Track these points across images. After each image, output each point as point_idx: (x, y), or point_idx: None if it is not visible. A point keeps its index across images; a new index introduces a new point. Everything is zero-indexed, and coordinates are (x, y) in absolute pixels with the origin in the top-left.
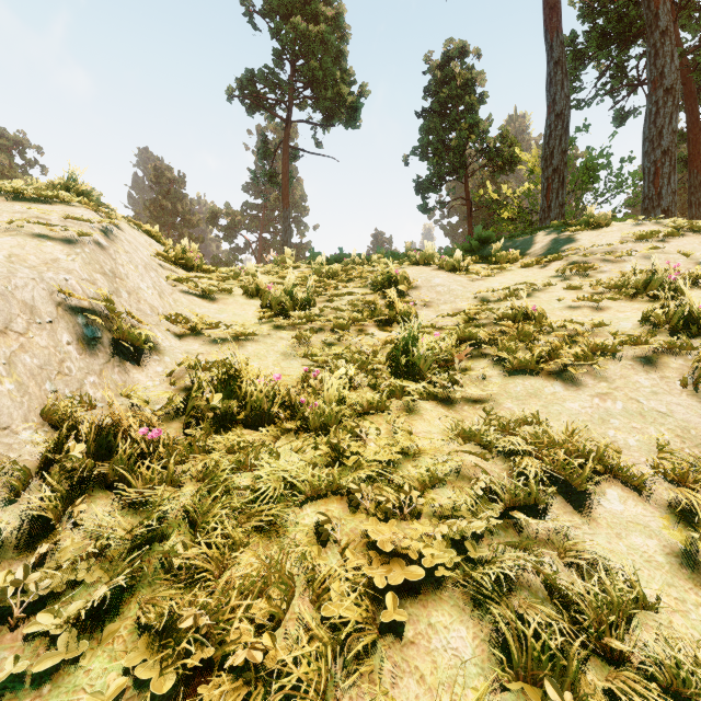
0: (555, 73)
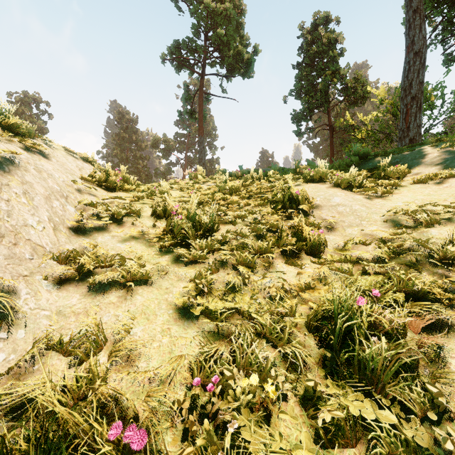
0: (414, 19)
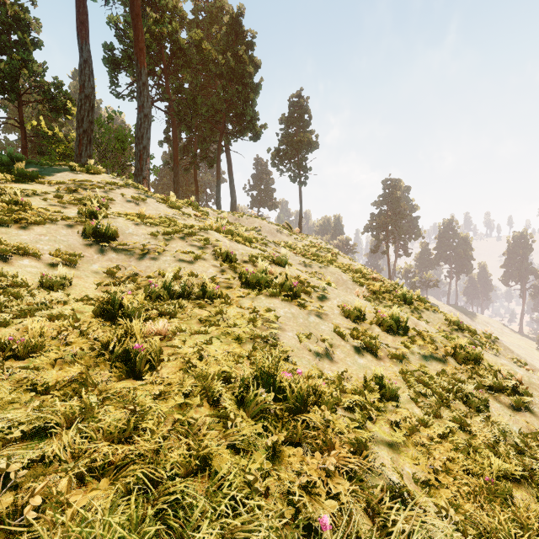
0: (85, 68)
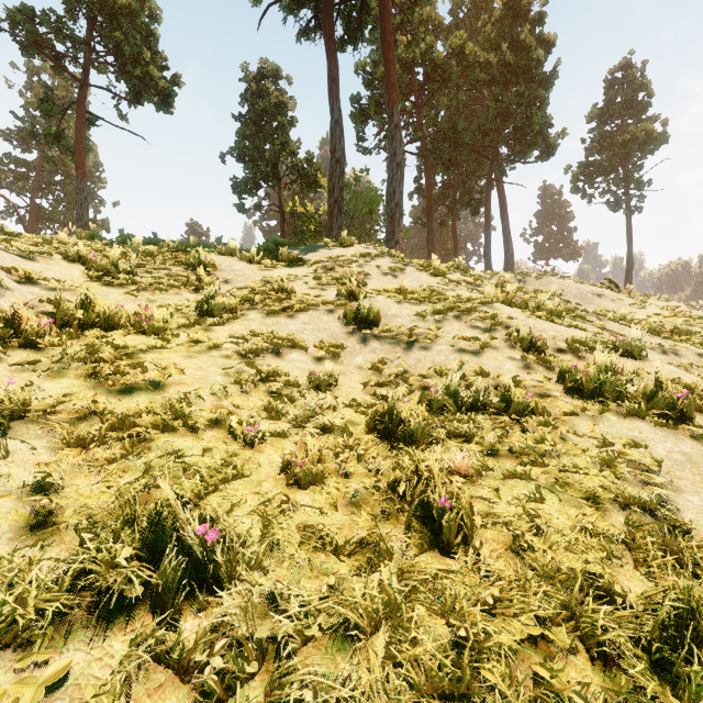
0: (336, 129)
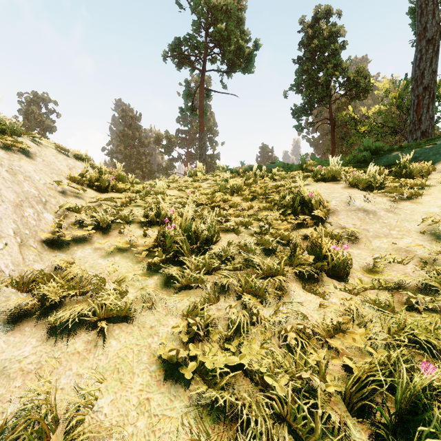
0: (427, 5)
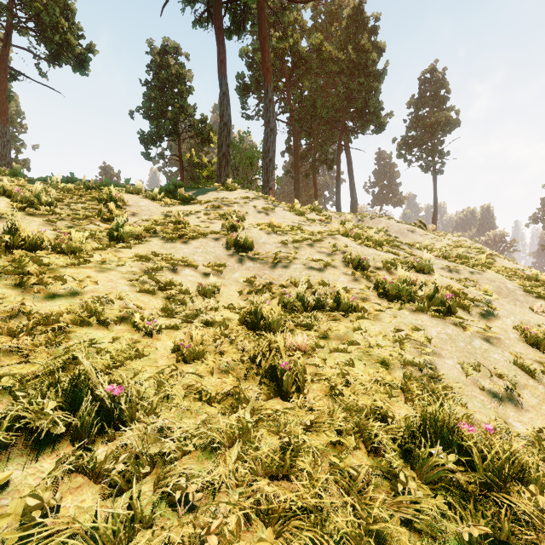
0: (224, 99)
